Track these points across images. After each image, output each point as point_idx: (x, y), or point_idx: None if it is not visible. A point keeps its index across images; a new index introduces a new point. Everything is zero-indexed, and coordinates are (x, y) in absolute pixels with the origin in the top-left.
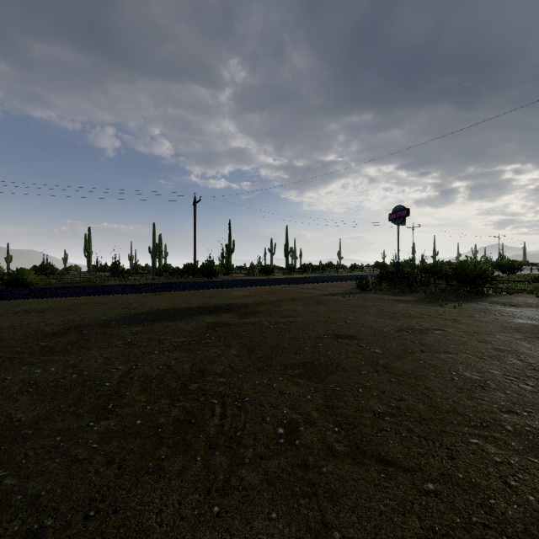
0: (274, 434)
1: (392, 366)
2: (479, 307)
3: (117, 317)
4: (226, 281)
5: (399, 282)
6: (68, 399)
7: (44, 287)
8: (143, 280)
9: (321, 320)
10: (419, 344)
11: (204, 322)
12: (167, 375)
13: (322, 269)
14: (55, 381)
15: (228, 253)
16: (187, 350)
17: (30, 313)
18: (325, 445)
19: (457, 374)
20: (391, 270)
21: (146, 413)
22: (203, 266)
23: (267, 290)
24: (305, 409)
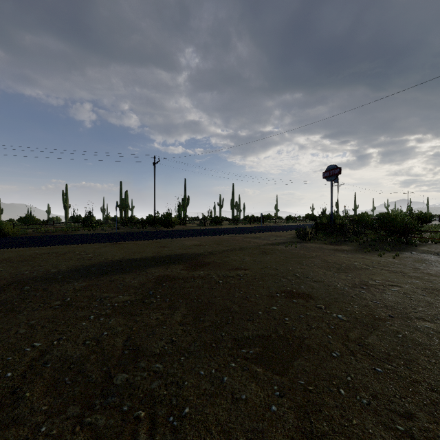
0: None
1: (369, 344)
2: (416, 257)
3: (67, 270)
4: (180, 231)
5: (333, 232)
6: None
7: (18, 236)
8: (109, 229)
9: (270, 273)
10: (383, 305)
11: (152, 275)
12: (91, 356)
13: (263, 220)
14: None
15: (184, 206)
16: (126, 314)
17: None
18: None
19: None
20: (324, 221)
21: None
22: (161, 218)
23: (216, 239)
24: None
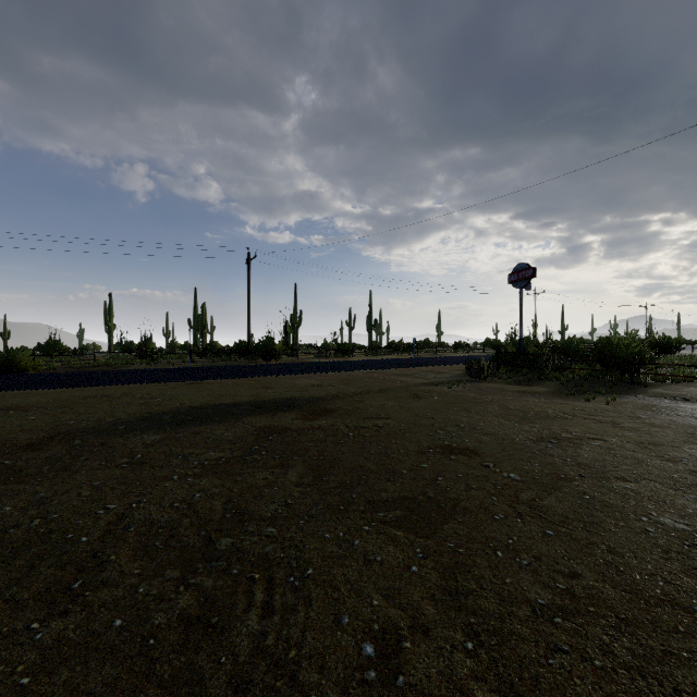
0: (358, 659)
1: (543, 506)
2: (641, 403)
3: (129, 419)
4: (289, 365)
5: (523, 366)
6: (11, 570)
7: (42, 373)
8: (179, 362)
9: (422, 423)
10: (574, 463)
11: (253, 426)
12: (184, 520)
13: (417, 349)
14: (1, 533)
15: (293, 327)
16: (222, 474)
17: (7, 412)
18: (454, 689)
19: (650, 520)
20: (511, 350)
21: (134, 601)
22: (259, 344)
23: (344, 377)
24: (410, 597)
